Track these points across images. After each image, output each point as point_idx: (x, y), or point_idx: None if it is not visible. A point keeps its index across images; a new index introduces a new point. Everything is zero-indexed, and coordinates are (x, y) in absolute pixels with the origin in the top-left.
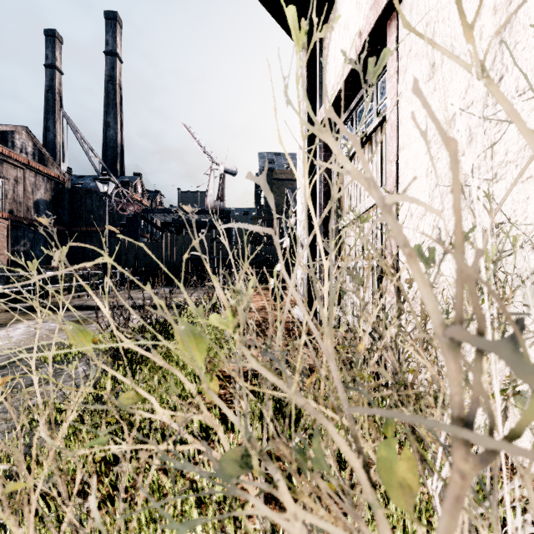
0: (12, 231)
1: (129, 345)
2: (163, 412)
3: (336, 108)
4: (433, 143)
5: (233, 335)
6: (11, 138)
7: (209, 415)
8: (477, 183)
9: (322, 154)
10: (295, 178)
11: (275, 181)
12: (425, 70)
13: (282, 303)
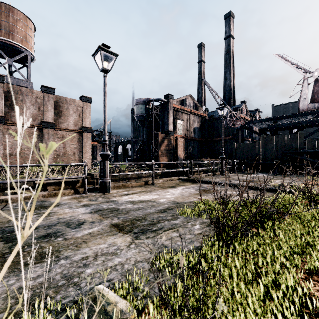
0: (186, 143)
1: None
2: None
3: None
4: None
5: None
6: (185, 102)
7: None
8: None
9: None
10: None
11: None
12: None
13: None
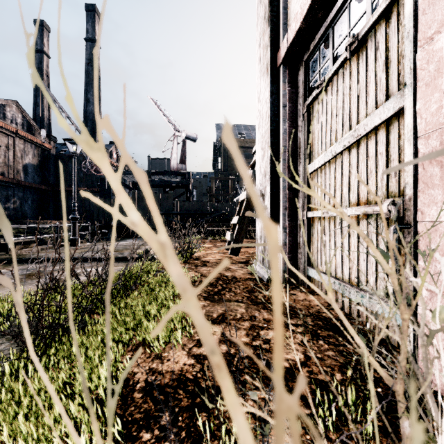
0: (4, 190)
1: None
2: None
3: (308, 25)
4: None
5: None
6: (2, 111)
7: None
8: None
9: (287, 90)
10: (247, 145)
11: None
12: None
13: (239, 256)
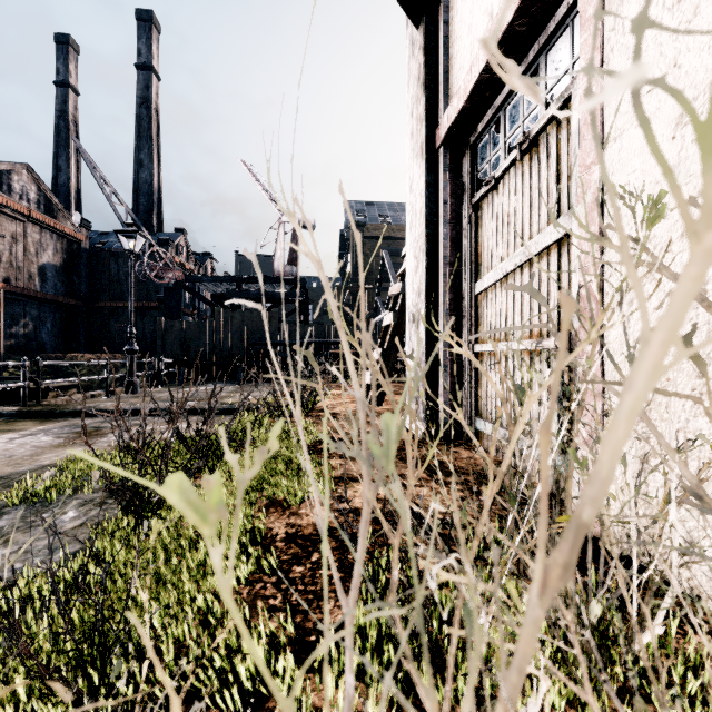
0: (9, 307)
1: None
2: None
3: (474, 105)
4: None
5: None
6: (7, 180)
7: None
8: None
9: (448, 181)
10: (394, 235)
11: (367, 240)
12: None
13: (382, 406)
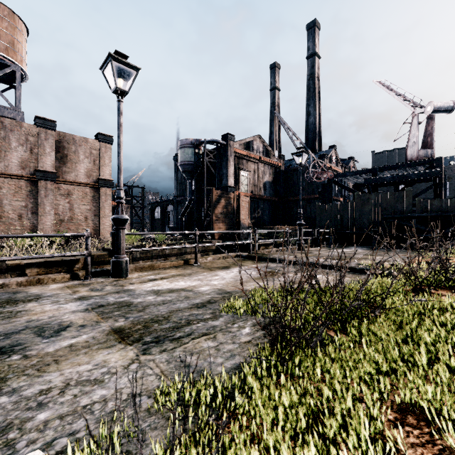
0: (252, 204)
1: None
2: None
3: None
4: None
5: None
6: (251, 145)
7: None
8: None
9: None
10: None
11: None
12: None
13: None
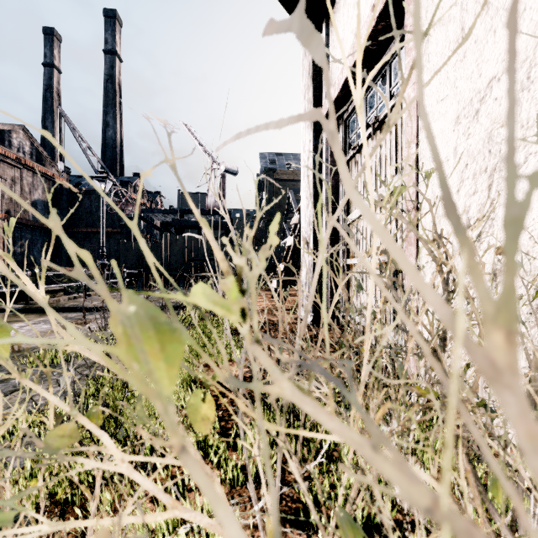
0: None
1: (75, 348)
2: (121, 458)
3: (345, 94)
4: (462, 117)
5: (238, 328)
6: (8, 137)
7: (198, 457)
8: (522, 157)
9: (329, 145)
10: (297, 178)
11: (277, 182)
12: (452, 36)
13: (285, 304)
